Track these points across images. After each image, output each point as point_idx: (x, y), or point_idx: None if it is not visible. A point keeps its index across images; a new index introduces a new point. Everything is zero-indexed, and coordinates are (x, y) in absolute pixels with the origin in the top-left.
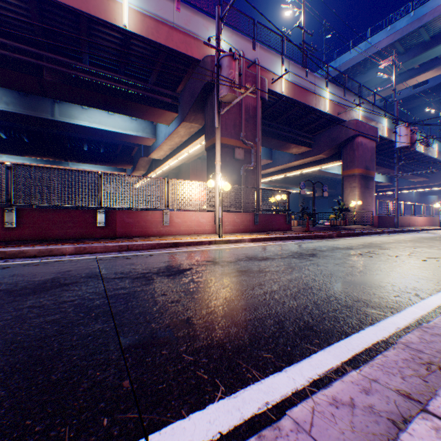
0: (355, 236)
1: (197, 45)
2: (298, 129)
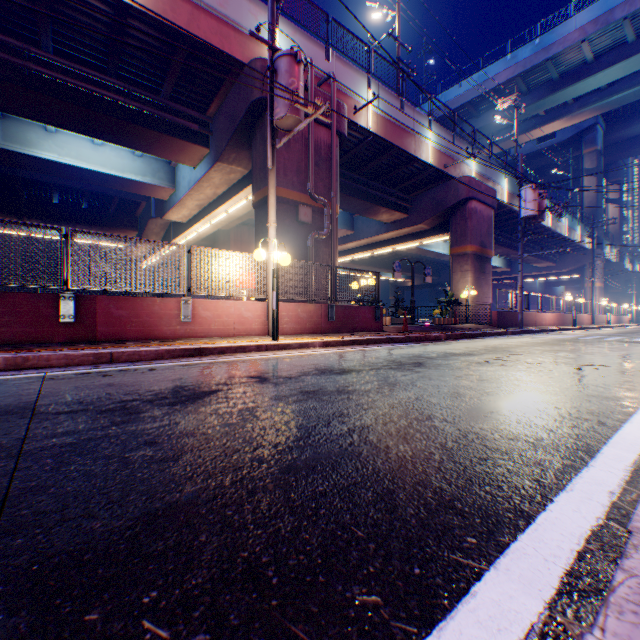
0: (470, 338)
1: (240, 40)
2: (390, 186)
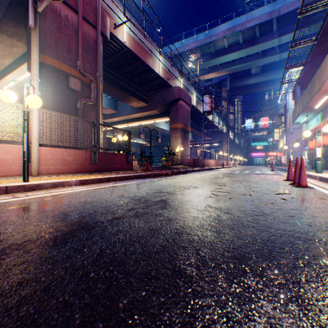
0: (184, 173)
1: None
2: (138, 86)
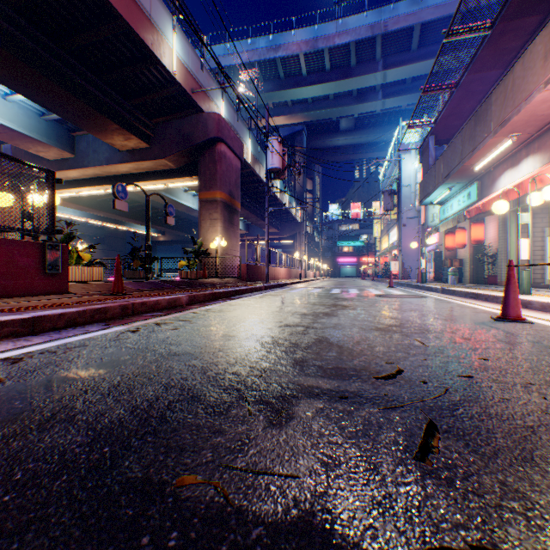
0: (226, 298)
1: None
2: (123, 97)
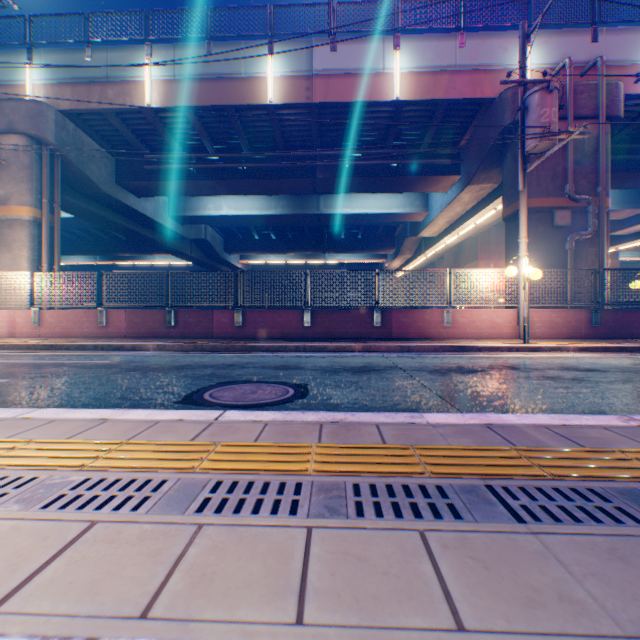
0: None
1: (489, 79)
2: None
